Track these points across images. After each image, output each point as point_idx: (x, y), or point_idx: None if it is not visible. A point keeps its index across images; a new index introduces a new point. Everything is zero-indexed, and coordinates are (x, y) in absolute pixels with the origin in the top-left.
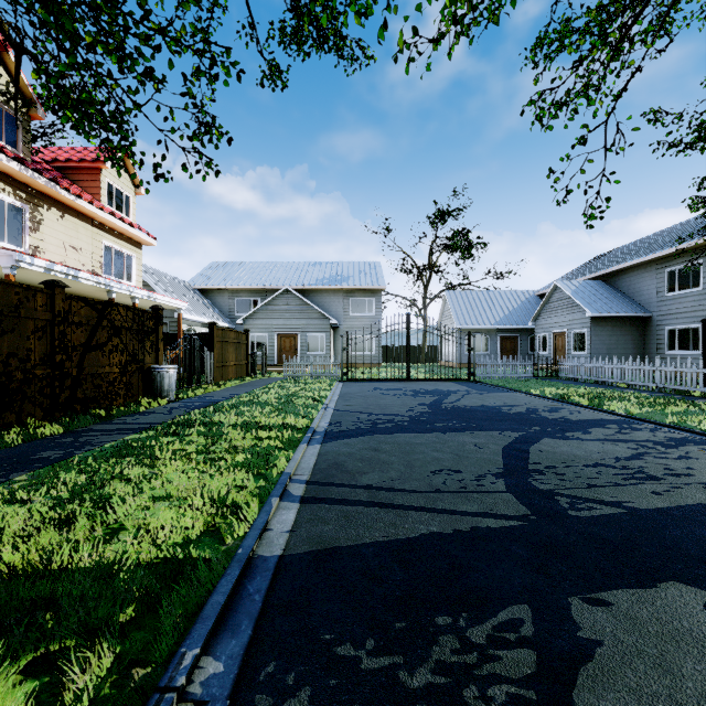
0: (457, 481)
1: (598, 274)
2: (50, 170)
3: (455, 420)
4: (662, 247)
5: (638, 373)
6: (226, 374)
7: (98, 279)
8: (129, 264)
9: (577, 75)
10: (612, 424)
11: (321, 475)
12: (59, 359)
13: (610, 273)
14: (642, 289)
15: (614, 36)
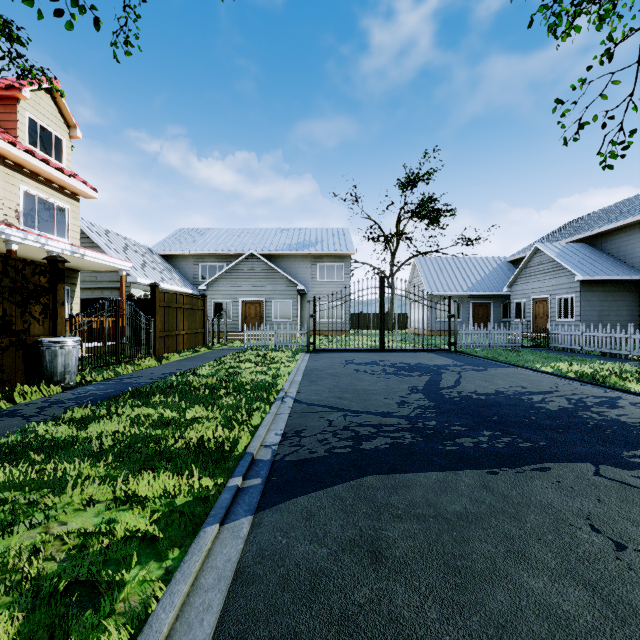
0: None
1: (582, 236)
2: None
3: (484, 429)
4: None
5: None
6: (175, 345)
7: None
8: (61, 217)
9: None
10: None
11: None
12: None
13: (596, 234)
14: (636, 251)
15: None
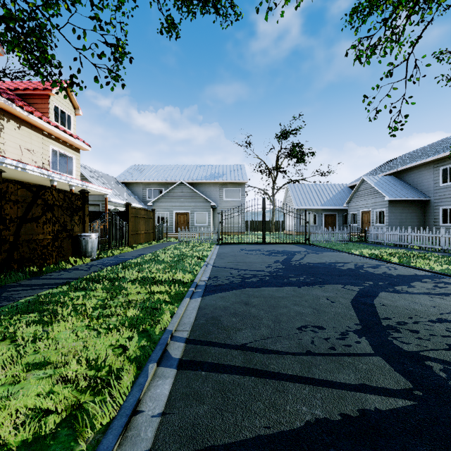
0: (324, 340)
1: (392, 171)
2: (11, 94)
3: (304, 275)
4: (438, 152)
5: (427, 239)
6: (138, 239)
7: (42, 171)
8: (71, 163)
9: (387, 25)
10: (426, 278)
11: (200, 332)
12: None
13: (400, 170)
14: (423, 181)
15: None
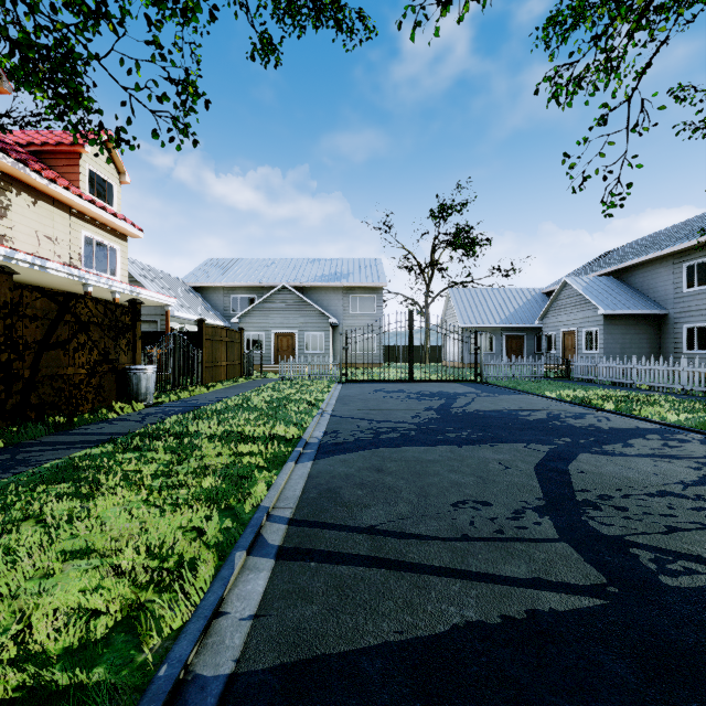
0: (488, 520)
1: (609, 269)
2: (22, 153)
3: (469, 429)
4: (680, 240)
5: (661, 374)
6: (217, 375)
7: (71, 270)
8: (113, 257)
9: (599, 46)
10: (653, 433)
11: (309, 510)
12: (4, 358)
13: (622, 268)
14: (657, 285)
15: (641, 3)
